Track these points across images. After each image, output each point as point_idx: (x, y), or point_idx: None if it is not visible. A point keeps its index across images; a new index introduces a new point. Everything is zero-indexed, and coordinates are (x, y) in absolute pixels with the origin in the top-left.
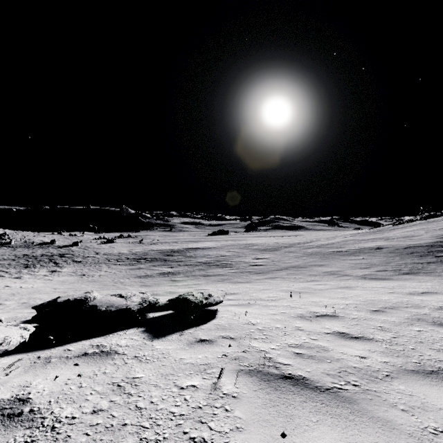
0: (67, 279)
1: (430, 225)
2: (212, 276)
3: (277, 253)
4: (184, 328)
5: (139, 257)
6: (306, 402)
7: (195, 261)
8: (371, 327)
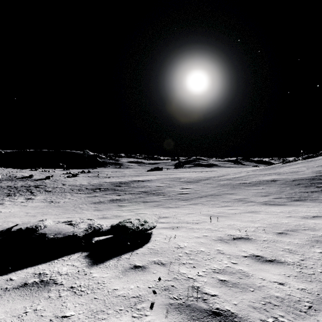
0: (38, 205)
1: (310, 164)
2: (149, 202)
3: (198, 184)
4: (122, 253)
5: (95, 187)
6: None
7: (137, 190)
8: (280, 249)
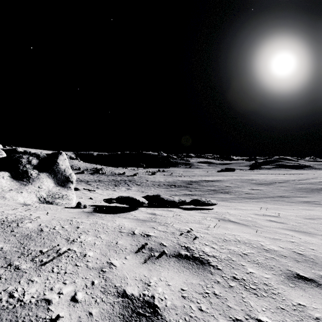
0: (136, 193)
1: None
2: (216, 198)
3: (270, 187)
4: (197, 210)
5: (171, 184)
6: (232, 223)
7: (206, 188)
8: (293, 221)
